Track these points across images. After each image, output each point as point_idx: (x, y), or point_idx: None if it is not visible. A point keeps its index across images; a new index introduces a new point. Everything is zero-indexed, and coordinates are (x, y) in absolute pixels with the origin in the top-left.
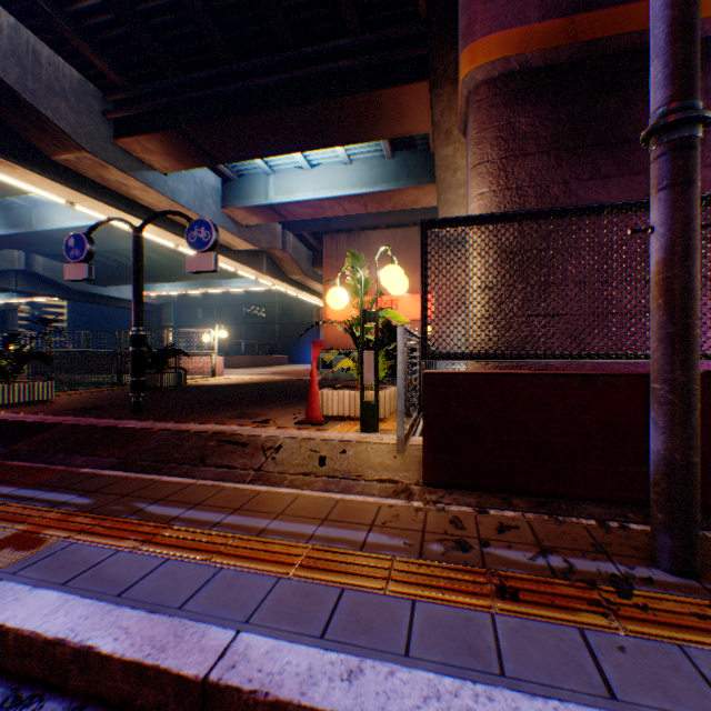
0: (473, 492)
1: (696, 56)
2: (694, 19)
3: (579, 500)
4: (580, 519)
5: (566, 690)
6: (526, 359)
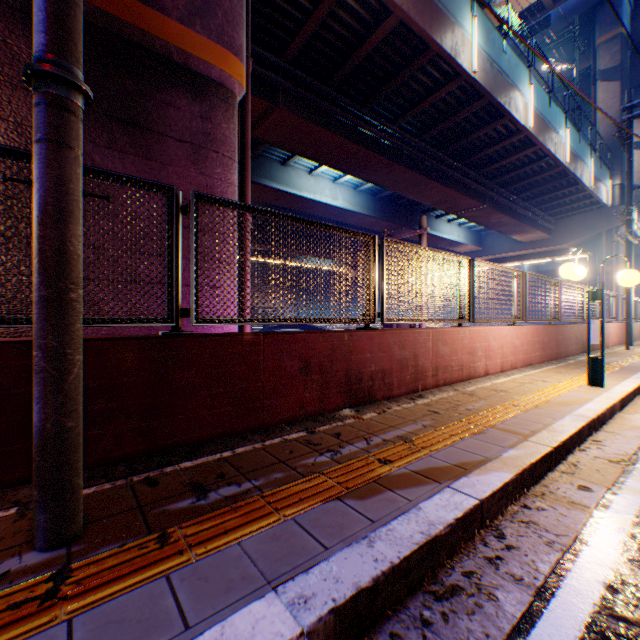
0: None
1: (74, 20)
2: None
3: (20, 485)
4: None
5: None
6: None
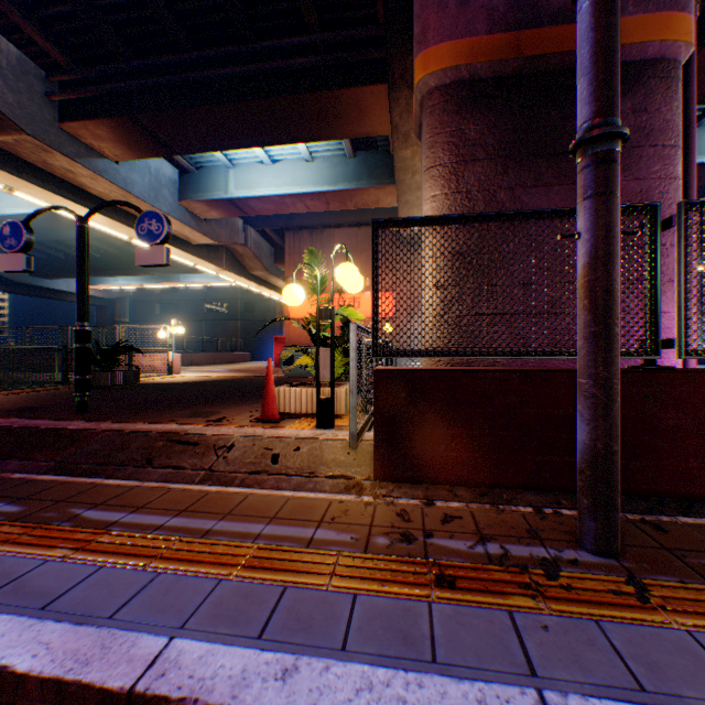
0: (422, 485)
1: (615, 76)
2: (614, 43)
3: (519, 489)
4: (519, 507)
5: (491, 671)
6: (471, 356)
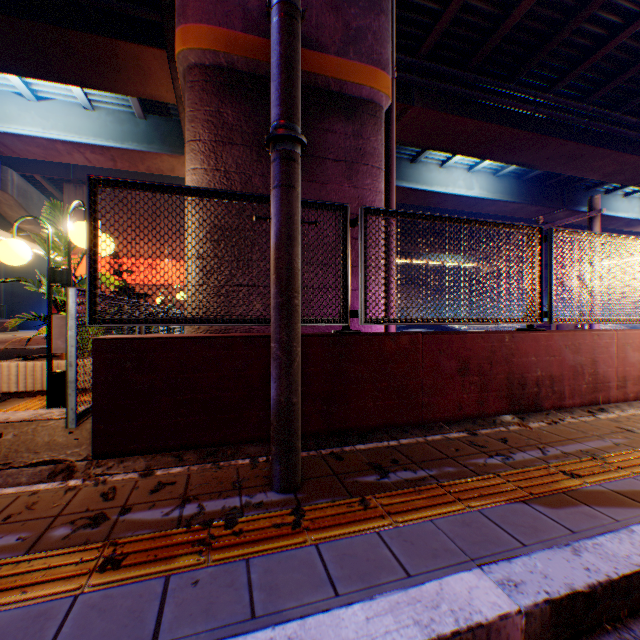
0: (150, 455)
1: (296, 90)
2: (295, 62)
3: (246, 443)
4: (239, 460)
5: None
6: (201, 323)
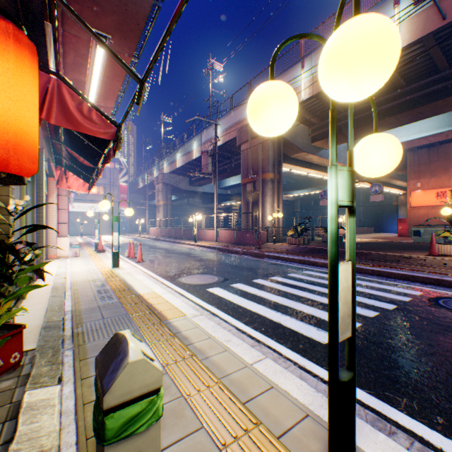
0: None
1: None
2: None
3: None
4: None
5: None
6: None
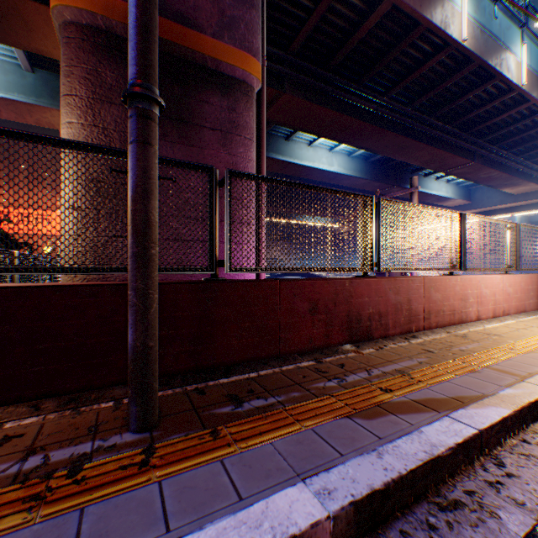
0: (2, 408)
1: (153, 53)
2: (152, 26)
3: (113, 386)
4: (103, 404)
5: None
6: (62, 272)
